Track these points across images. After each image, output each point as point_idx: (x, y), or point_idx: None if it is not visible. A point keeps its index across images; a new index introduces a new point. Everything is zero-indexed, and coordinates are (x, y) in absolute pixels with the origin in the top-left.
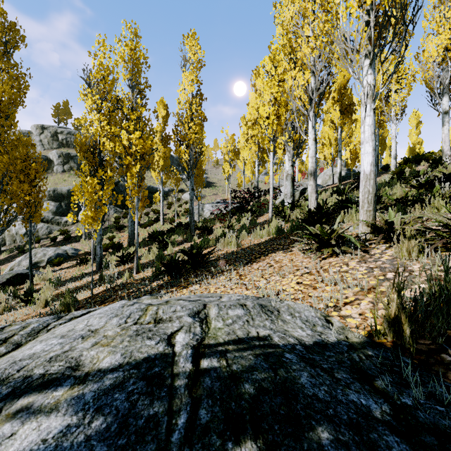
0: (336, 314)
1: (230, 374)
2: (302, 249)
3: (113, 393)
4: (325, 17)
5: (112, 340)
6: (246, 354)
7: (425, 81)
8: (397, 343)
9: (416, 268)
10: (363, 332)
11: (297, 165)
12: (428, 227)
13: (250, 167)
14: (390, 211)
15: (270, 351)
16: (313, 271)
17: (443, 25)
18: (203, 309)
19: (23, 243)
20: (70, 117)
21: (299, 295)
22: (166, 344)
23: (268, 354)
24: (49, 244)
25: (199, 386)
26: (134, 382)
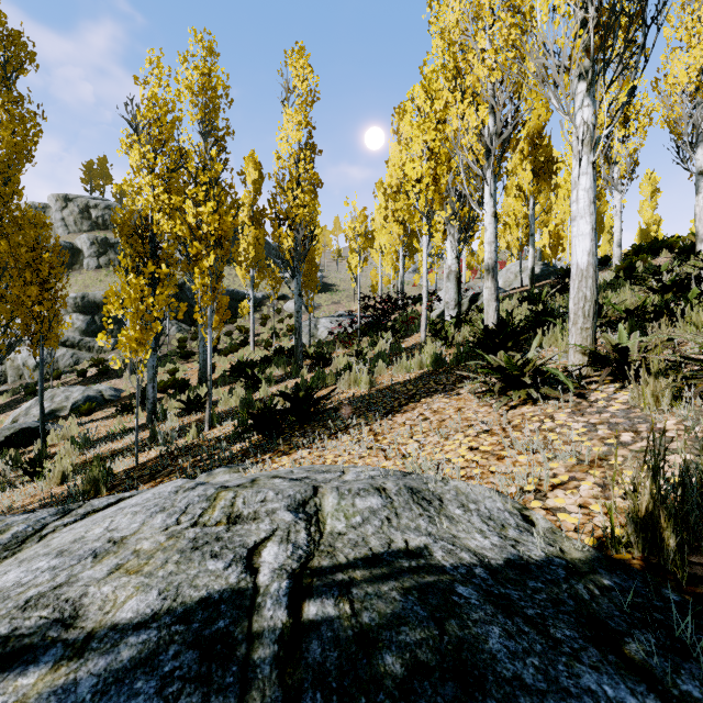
0: (539, 505)
1: (357, 633)
2: (476, 392)
3: (133, 679)
4: (512, 18)
5: (147, 561)
6: (386, 588)
7: (668, 123)
8: (650, 561)
9: (669, 424)
10: (588, 539)
11: (464, 258)
12: (687, 356)
13: (391, 260)
14: (620, 330)
15: (430, 582)
16: (496, 429)
17: (698, 33)
18: (312, 497)
19: (35, 379)
20: (109, 182)
21: (474, 470)
22: (243, 569)
23: (425, 588)
24: (75, 381)
25: (298, 660)
26: (177, 652)
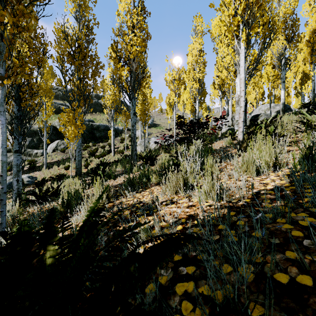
0: None
1: None
2: None
3: None
4: None
5: None
6: None
7: None
8: None
9: None
10: None
11: (229, 105)
12: None
13: (190, 106)
14: None
15: None
16: None
17: None
18: None
19: None
20: (54, 78)
21: None
22: None
23: None
24: None
25: None
26: None
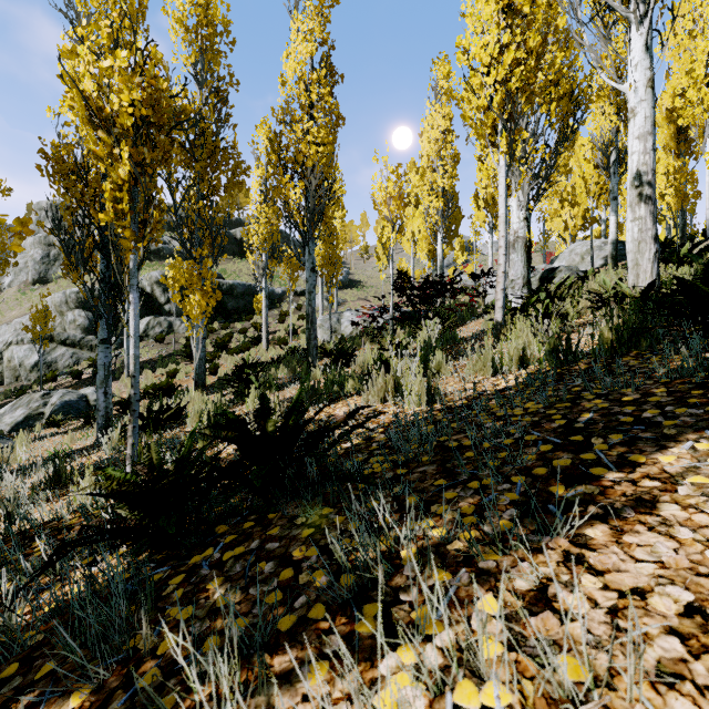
0: None
1: None
2: None
3: None
4: None
5: None
6: None
7: None
8: None
9: None
10: None
11: None
12: None
13: (426, 245)
14: None
15: None
16: None
17: None
18: None
19: (31, 381)
20: None
21: None
22: None
23: None
24: (69, 383)
25: None
26: None
